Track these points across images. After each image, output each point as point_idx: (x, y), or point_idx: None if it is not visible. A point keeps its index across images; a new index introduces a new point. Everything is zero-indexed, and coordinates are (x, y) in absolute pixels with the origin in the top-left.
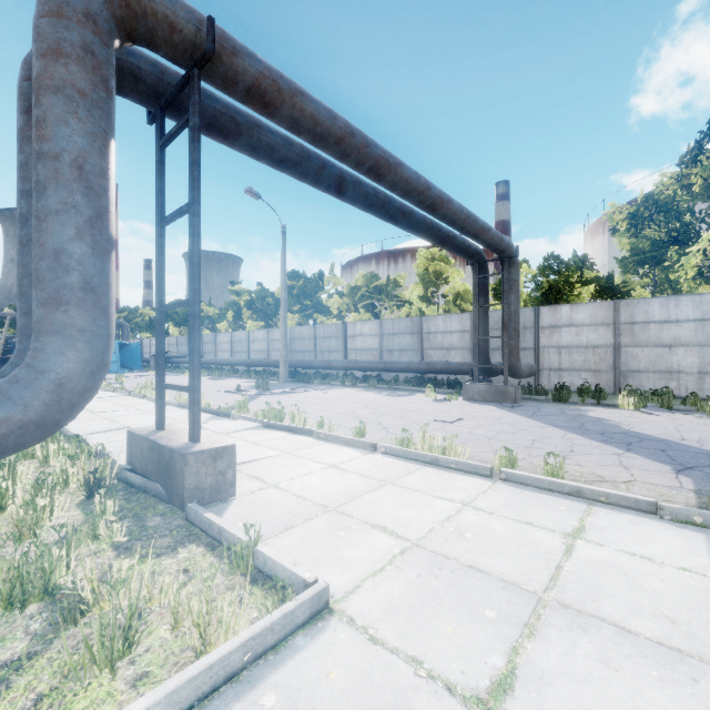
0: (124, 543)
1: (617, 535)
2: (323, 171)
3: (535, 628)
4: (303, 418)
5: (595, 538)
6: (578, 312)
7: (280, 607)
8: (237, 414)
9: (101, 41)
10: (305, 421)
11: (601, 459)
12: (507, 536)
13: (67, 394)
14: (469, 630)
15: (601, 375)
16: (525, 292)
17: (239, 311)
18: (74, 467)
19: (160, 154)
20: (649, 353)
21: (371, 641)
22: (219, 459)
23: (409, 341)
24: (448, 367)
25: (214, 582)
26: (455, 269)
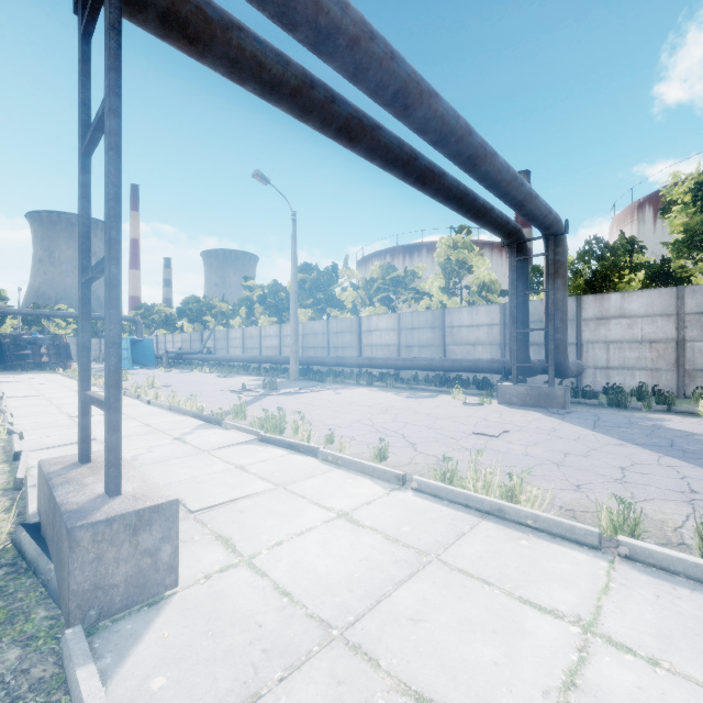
0: None
1: None
2: (331, 106)
3: None
4: (307, 431)
5: None
6: (631, 301)
7: None
8: (230, 422)
9: None
10: (310, 434)
11: None
12: None
13: None
14: None
15: (660, 375)
16: None
17: (251, 306)
18: None
19: (82, 47)
20: None
21: None
22: (143, 530)
23: (430, 336)
24: (477, 365)
25: None
26: (480, 257)
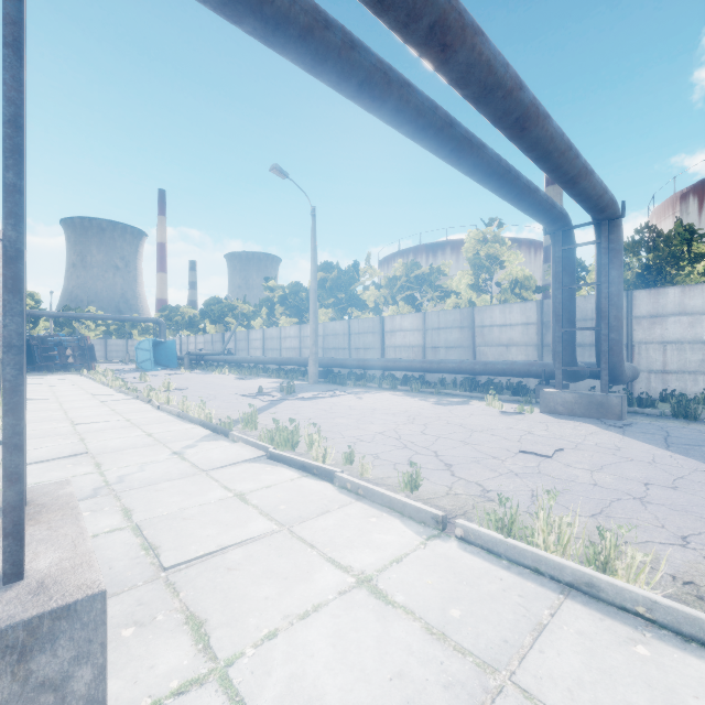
0: None
1: None
2: (350, 53)
3: None
4: (322, 448)
5: None
6: (693, 296)
7: None
8: (237, 434)
9: None
10: (325, 452)
11: None
12: None
13: None
14: None
15: None
16: None
17: (272, 307)
18: None
19: None
20: None
21: None
22: (39, 650)
23: (458, 336)
24: (512, 368)
25: None
26: (512, 251)
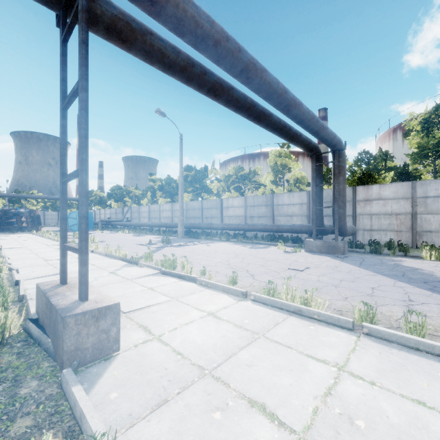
0: None
1: None
2: (204, 76)
3: None
4: (190, 267)
5: None
6: (385, 190)
7: None
8: (143, 263)
9: None
10: (191, 269)
11: None
12: (406, 427)
13: None
14: None
15: (402, 234)
16: None
17: (154, 192)
18: None
19: (62, 47)
20: (439, 218)
21: None
22: (101, 319)
23: (265, 210)
24: (292, 228)
25: None
26: (295, 162)
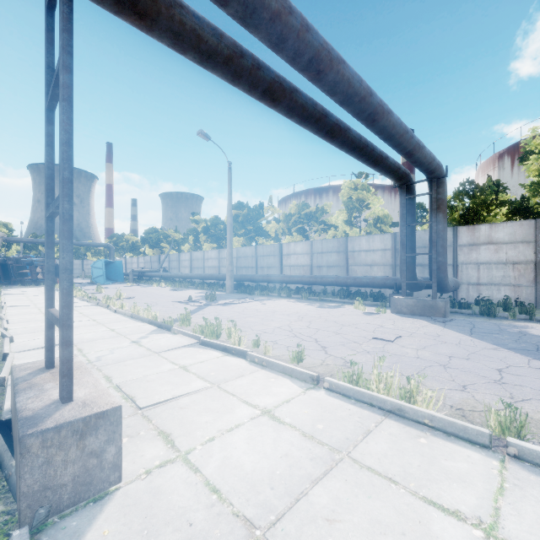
0: None
1: None
2: (257, 72)
3: None
4: (238, 336)
5: None
6: (497, 231)
7: None
8: (177, 328)
9: None
10: (240, 339)
11: None
12: None
13: None
14: None
15: (521, 289)
16: None
17: (197, 235)
18: None
19: (47, 18)
20: None
21: None
22: (89, 434)
23: (336, 258)
24: (373, 282)
25: None
26: (375, 196)
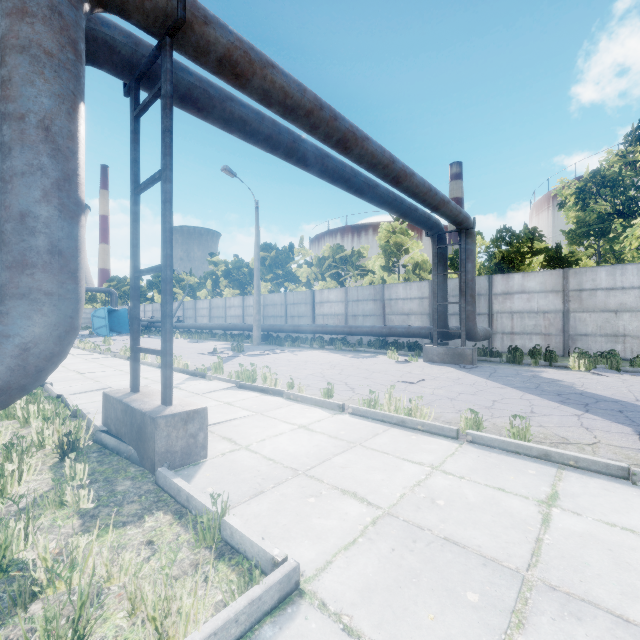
0: (91, 509)
1: (592, 502)
2: (293, 144)
3: (523, 616)
4: (274, 379)
5: (570, 506)
6: (529, 280)
7: (245, 592)
8: (213, 375)
9: (69, 2)
10: (276, 381)
11: (562, 420)
12: (480, 503)
13: (32, 358)
14: (452, 618)
15: (551, 338)
16: (479, 262)
17: (216, 280)
18: (50, 429)
19: (134, 124)
20: (596, 318)
21: (345, 632)
22: (190, 422)
23: (372, 307)
24: (409, 331)
25: (179, 557)
26: (414, 240)
